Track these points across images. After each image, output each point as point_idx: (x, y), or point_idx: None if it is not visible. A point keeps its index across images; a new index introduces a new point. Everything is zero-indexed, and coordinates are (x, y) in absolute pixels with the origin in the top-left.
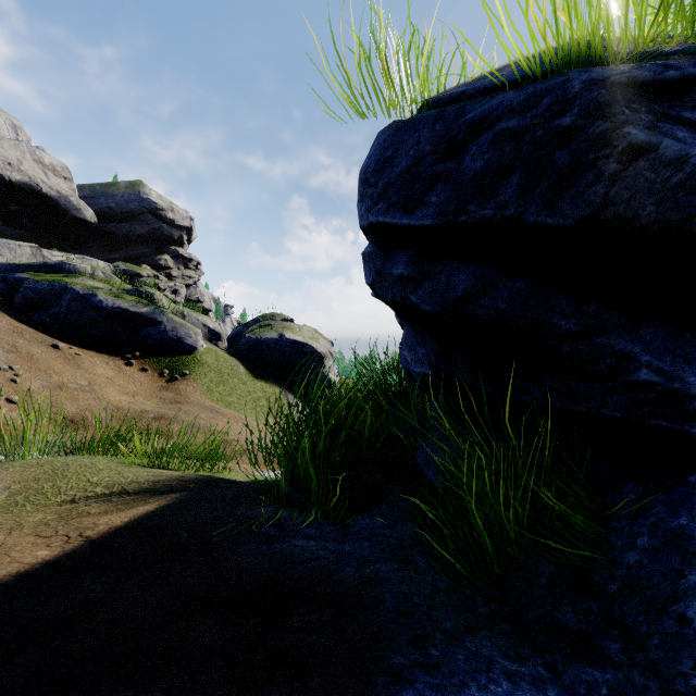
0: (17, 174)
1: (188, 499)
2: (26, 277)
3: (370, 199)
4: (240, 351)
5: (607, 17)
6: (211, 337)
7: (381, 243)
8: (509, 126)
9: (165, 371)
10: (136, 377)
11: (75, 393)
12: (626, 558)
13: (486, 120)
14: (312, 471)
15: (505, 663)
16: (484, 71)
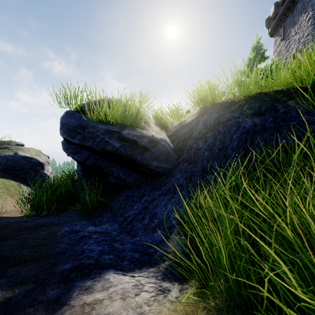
0: None
1: None
2: None
3: (63, 131)
4: None
5: (105, 118)
6: None
7: (67, 141)
8: (91, 130)
9: None
10: None
11: None
12: (112, 205)
13: (88, 126)
14: (44, 204)
15: (86, 222)
16: (86, 119)
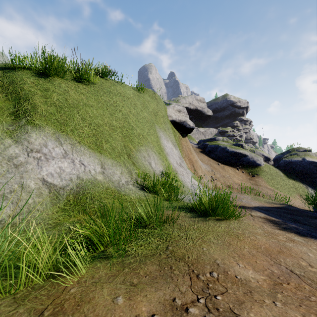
0: (192, 106)
1: (288, 206)
2: (207, 143)
3: None
4: (280, 166)
5: None
6: (265, 160)
7: None
8: None
9: (250, 173)
10: (240, 175)
11: (227, 178)
12: None
13: None
14: None
15: None
16: None
